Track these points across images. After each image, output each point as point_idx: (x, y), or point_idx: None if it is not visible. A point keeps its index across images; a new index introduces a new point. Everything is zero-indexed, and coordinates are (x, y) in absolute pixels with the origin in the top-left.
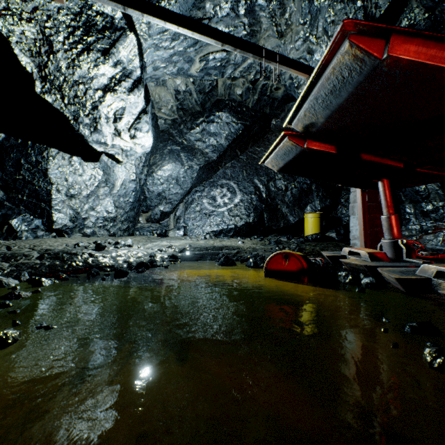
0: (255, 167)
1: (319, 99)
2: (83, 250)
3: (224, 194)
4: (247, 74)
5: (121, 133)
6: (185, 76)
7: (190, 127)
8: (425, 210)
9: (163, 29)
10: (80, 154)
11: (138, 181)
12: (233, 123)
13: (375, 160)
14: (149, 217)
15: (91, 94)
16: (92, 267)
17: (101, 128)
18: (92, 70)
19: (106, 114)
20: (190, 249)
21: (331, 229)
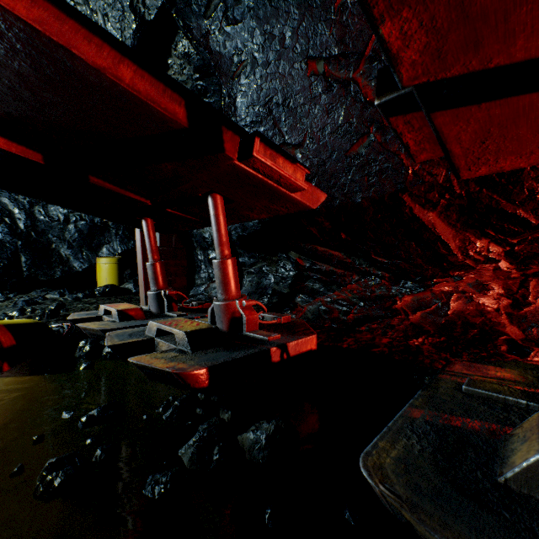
0: None
1: None
2: None
3: None
4: None
5: None
6: None
7: None
8: (211, 257)
9: None
10: None
11: None
12: None
13: (112, 189)
14: None
15: None
16: None
17: None
18: None
19: None
20: None
21: (131, 279)
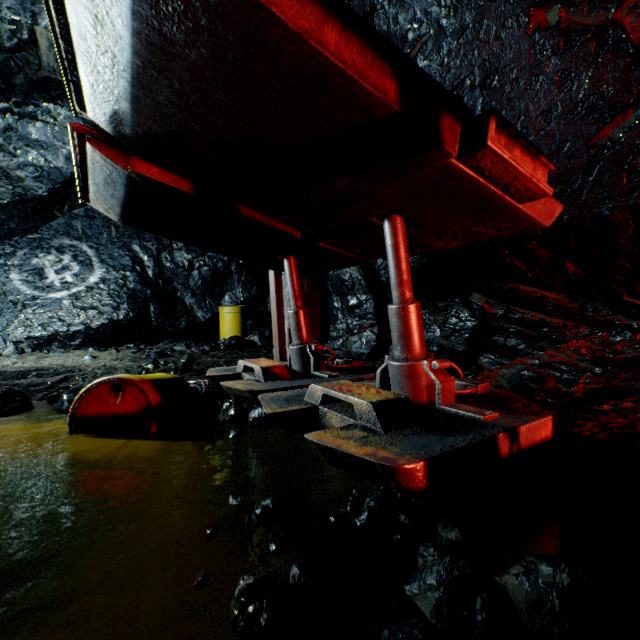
0: None
1: (91, 41)
2: None
3: (66, 265)
4: None
5: None
6: None
7: None
8: (350, 304)
9: None
10: None
11: None
12: None
13: (261, 220)
14: None
15: None
16: None
17: None
18: None
19: None
20: None
21: (255, 330)
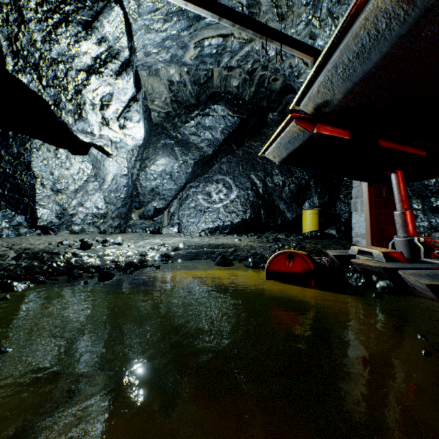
0: (251, 162)
1: (339, 68)
2: (67, 249)
3: (220, 190)
4: (244, 64)
5: (109, 123)
6: (179, 65)
7: (185, 121)
8: (435, 205)
9: (154, 7)
10: (67, 146)
11: (129, 175)
12: (229, 116)
13: (394, 148)
14: (142, 213)
15: (73, 75)
16: (75, 268)
17: (86, 115)
18: (72, 47)
19: (91, 100)
20: (184, 247)
21: (330, 226)
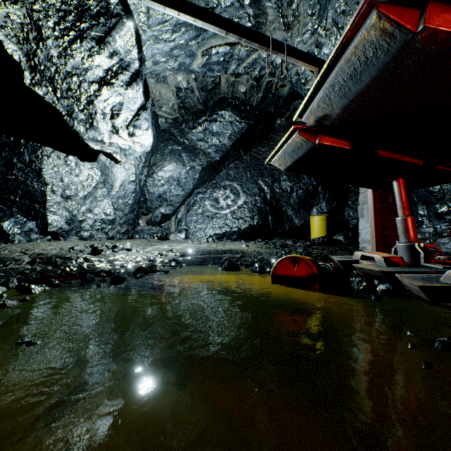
0: (259, 168)
1: (336, 86)
2: (78, 254)
3: (228, 196)
4: (251, 70)
5: (119, 131)
6: (187, 72)
7: (192, 126)
8: (439, 212)
9: (163, 19)
10: (76, 153)
11: (137, 182)
12: (236, 122)
13: (392, 157)
14: (149, 219)
15: (86, 87)
16: (87, 272)
17: (97, 124)
18: (86, 61)
19: (102, 109)
20: (191, 253)
21: (338, 232)
